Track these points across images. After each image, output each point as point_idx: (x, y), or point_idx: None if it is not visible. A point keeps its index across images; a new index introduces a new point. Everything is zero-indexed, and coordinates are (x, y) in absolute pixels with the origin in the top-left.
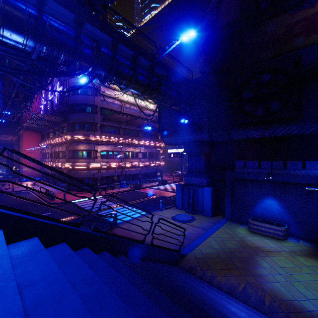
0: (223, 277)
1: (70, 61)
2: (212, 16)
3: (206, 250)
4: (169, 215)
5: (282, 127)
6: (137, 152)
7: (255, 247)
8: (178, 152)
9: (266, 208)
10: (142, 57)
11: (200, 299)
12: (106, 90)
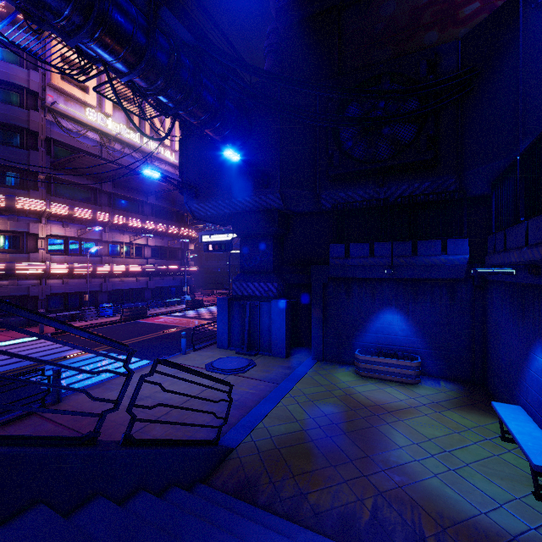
0: (323, 489)
1: None
2: None
3: (280, 428)
4: (200, 363)
5: (407, 183)
6: (140, 246)
7: (373, 404)
8: (222, 240)
9: (384, 329)
10: None
11: None
12: (62, 101)
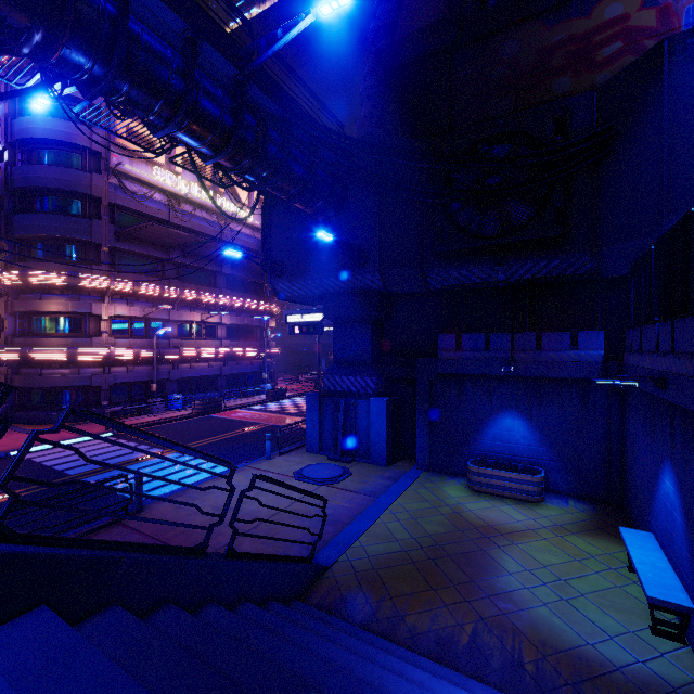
0: (422, 612)
1: None
2: (387, 13)
3: (378, 547)
4: (287, 470)
5: (532, 262)
6: (212, 324)
7: (485, 525)
8: (310, 321)
9: (502, 436)
10: (213, 48)
11: None
12: (127, 160)
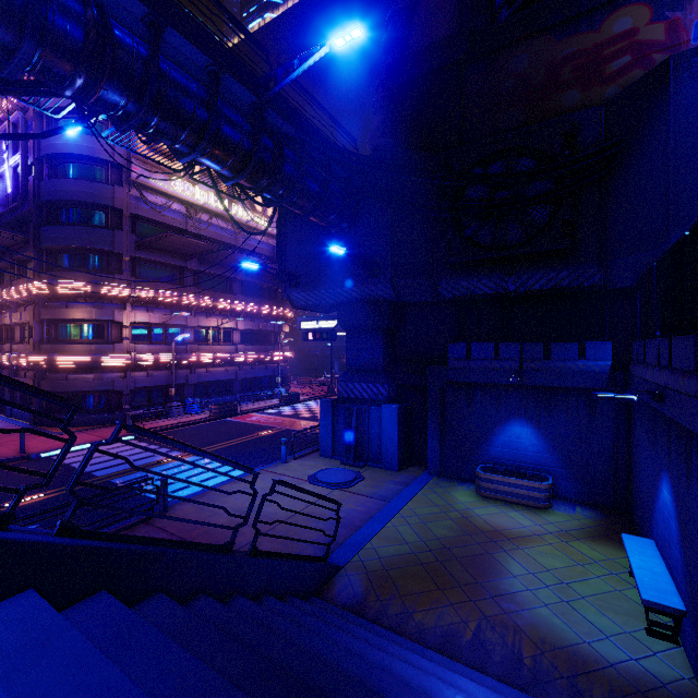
0: (429, 610)
1: (12, 44)
2: (399, 26)
3: (389, 549)
4: (302, 474)
5: (541, 272)
6: (228, 330)
7: (492, 530)
8: (324, 328)
9: (511, 444)
10: (234, 79)
11: (380, 697)
12: (147, 172)
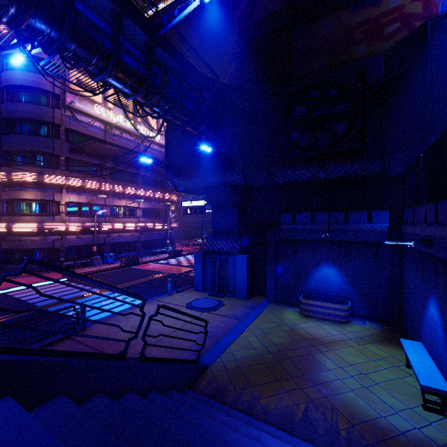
0: (271, 396)
1: None
2: (247, 5)
3: (241, 353)
4: (182, 302)
5: (341, 166)
6: (133, 208)
7: (311, 338)
8: (197, 205)
9: (322, 280)
10: (132, 22)
11: None
12: (77, 100)
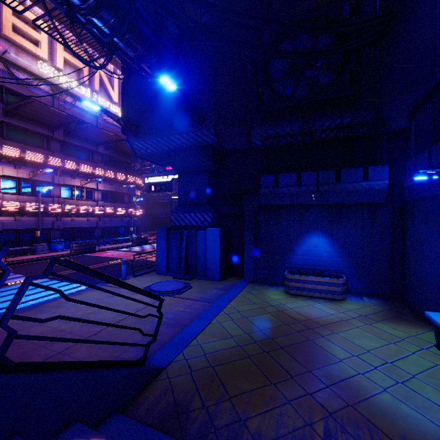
0: (265, 413)
1: None
2: None
3: (214, 344)
4: (138, 286)
5: (330, 120)
6: (90, 190)
7: (306, 319)
8: (163, 181)
9: (310, 252)
10: None
11: None
12: (13, 51)
